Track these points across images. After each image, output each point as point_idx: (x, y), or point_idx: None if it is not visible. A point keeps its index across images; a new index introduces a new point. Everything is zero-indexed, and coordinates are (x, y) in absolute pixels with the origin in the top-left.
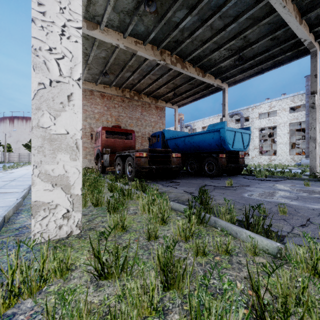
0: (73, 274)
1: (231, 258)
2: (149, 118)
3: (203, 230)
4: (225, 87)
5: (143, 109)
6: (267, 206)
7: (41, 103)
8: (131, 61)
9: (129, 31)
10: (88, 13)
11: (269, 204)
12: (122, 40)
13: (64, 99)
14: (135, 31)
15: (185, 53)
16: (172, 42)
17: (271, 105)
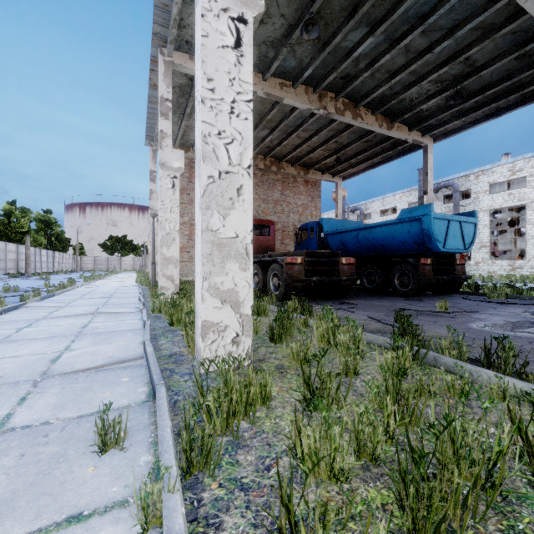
0: (273, 404)
1: (469, 402)
2: (294, 200)
3: (418, 369)
4: (428, 143)
5: (285, 186)
6: (515, 343)
7: (210, 200)
8: (271, 113)
9: (273, 69)
10: None
11: (518, 340)
12: (261, 84)
13: (233, 193)
14: (281, 69)
15: (359, 94)
16: (339, 78)
17: (515, 167)
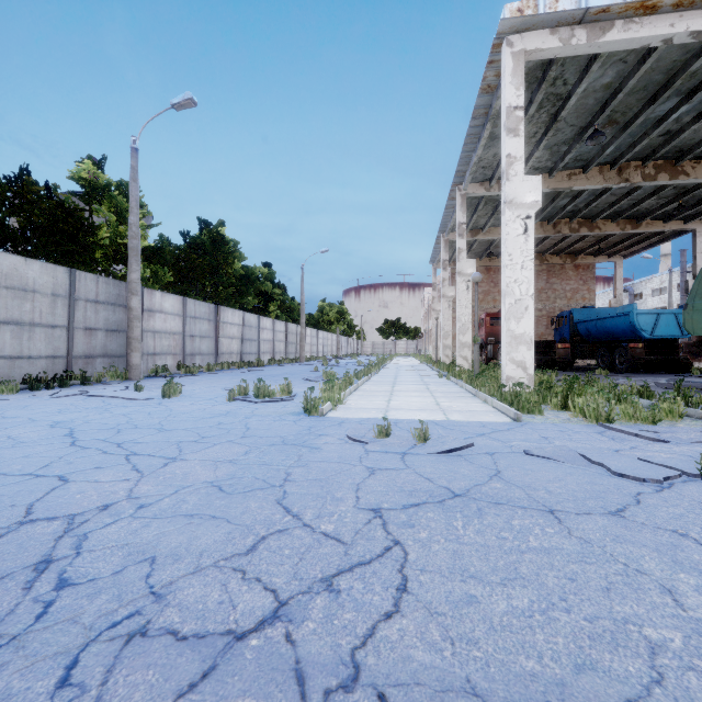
0: None
1: None
2: (561, 287)
3: None
4: (696, 227)
5: (550, 275)
6: None
7: (460, 332)
8: None
9: None
10: (472, 227)
11: None
12: None
13: (466, 330)
14: None
15: (591, 214)
16: (567, 213)
17: None
